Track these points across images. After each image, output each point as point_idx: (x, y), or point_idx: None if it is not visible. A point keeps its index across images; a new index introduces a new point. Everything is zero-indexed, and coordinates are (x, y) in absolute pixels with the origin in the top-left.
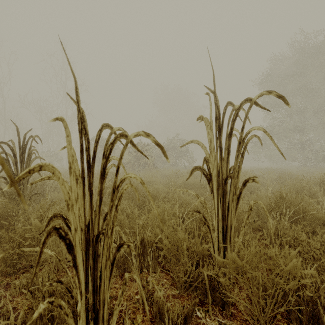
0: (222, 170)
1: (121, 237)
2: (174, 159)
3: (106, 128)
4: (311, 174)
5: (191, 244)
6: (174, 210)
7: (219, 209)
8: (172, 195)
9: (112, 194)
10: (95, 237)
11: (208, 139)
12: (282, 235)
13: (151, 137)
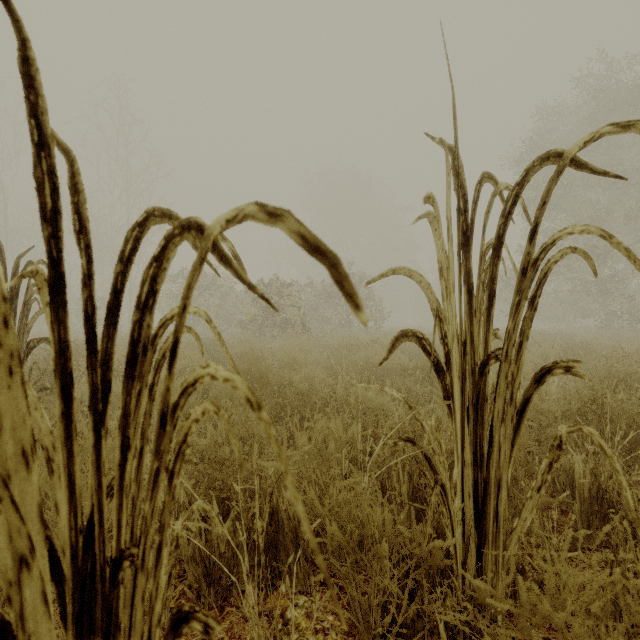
0: (474, 342)
1: (225, 500)
2: (345, 313)
3: (163, 221)
4: (627, 344)
5: (400, 537)
6: (350, 434)
7: (466, 439)
8: (343, 393)
9: (160, 430)
10: (110, 566)
11: (443, 261)
12: (610, 495)
13: (285, 222)
